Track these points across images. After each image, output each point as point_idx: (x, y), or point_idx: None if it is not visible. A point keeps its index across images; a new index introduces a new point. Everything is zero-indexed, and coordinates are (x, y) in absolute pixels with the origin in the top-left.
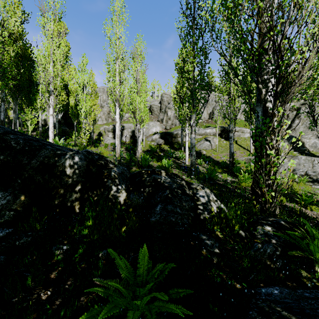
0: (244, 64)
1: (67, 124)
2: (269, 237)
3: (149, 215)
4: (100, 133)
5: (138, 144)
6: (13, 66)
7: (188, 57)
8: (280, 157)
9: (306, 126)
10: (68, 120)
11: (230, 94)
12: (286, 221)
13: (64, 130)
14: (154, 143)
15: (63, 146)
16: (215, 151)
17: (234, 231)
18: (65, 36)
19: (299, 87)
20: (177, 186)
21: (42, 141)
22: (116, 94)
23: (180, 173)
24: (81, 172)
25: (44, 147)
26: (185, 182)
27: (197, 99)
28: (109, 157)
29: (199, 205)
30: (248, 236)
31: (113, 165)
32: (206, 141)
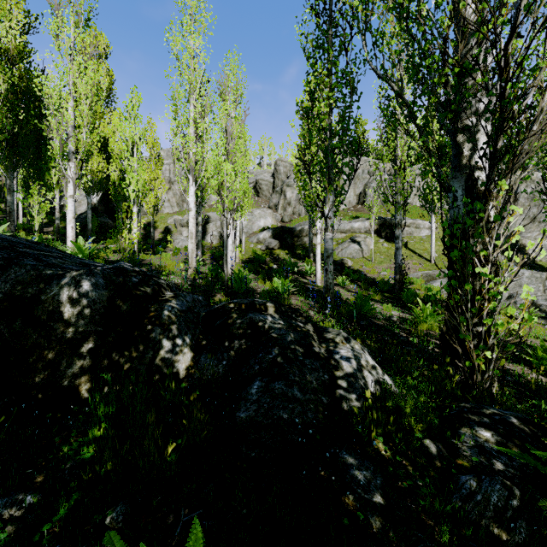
0: (429, 95)
1: (109, 214)
2: (488, 455)
3: (235, 403)
4: (167, 229)
5: (231, 250)
6: (5, 108)
7: (320, 89)
8: (502, 280)
9: (529, 217)
10: (112, 206)
11: (396, 160)
12: (521, 416)
13: (103, 224)
14: (262, 247)
15: (73, 257)
16: (369, 260)
17: (414, 442)
18: (105, 58)
19: (539, 140)
20: (296, 337)
21: (21, 249)
22: (189, 158)
23: (304, 304)
24: (96, 314)
25: (16, 262)
26: (312, 326)
27: (336, 167)
28: (176, 274)
29: (339, 378)
30: (445, 452)
31: (173, 294)
32: (352, 244)
